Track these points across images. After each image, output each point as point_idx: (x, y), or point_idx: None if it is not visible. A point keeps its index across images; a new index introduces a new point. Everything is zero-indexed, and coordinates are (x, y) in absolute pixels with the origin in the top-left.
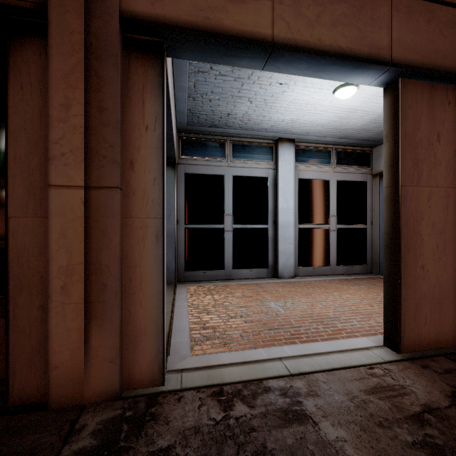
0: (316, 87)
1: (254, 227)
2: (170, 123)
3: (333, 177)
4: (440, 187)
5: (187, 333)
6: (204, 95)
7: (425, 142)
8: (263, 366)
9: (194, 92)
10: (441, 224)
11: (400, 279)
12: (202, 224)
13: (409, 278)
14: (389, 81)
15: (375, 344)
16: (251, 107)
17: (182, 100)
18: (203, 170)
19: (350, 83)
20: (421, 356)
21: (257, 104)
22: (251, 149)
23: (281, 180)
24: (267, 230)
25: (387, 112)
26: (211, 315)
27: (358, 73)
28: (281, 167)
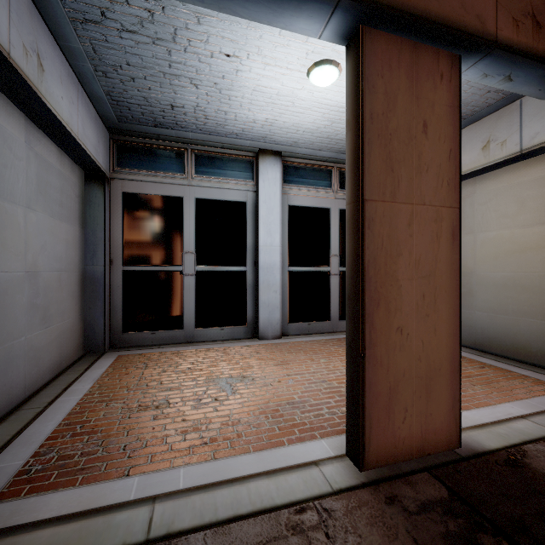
0: (283, 67)
1: (227, 270)
2: (40, 101)
3: (334, 205)
4: (428, 205)
5: (35, 447)
6: (118, 68)
7: (405, 132)
8: (108, 522)
9: (100, 62)
10: (429, 263)
11: (364, 351)
12: (150, 265)
13: (378, 348)
14: (349, 32)
15: (333, 453)
16: (201, 95)
17: (89, 76)
18: (151, 189)
19: (326, 61)
20: (394, 475)
21: (207, 90)
22: (222, 163)
23: (262, 206)
24: (245, 274)
25: (349, 83)
26: (110, 406)
27: (291, 7)
28: (263, 189)
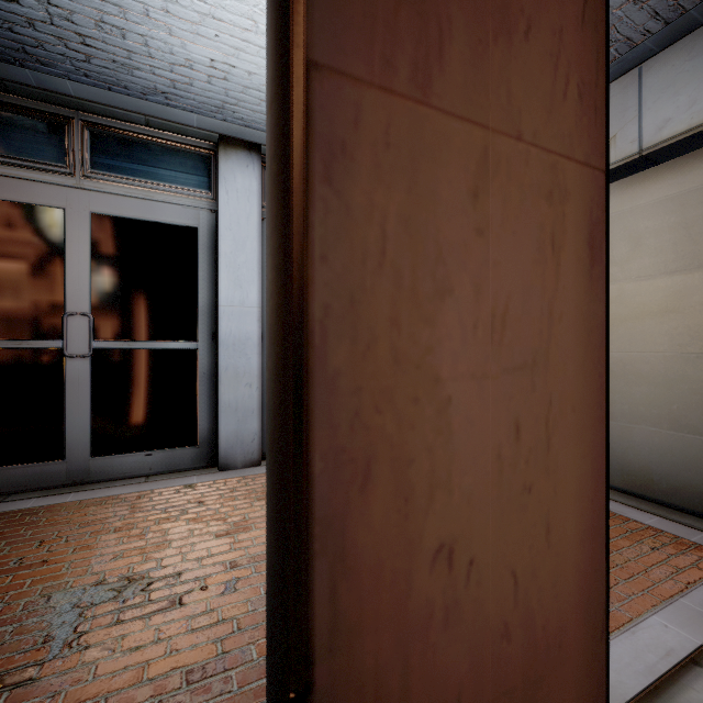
0: None
1: (159, 348)
2: None
3: None
4: (530, 144)
5: None
6: None
7: None
8: None
9: None
10: (533, 324)
11: (308, 672)
12: None
13: (367, 642)
14: None
15: None
16: None
17: None
18: None
19: None
20: None
21: None
22: (148, 153)
23: (225, 236)
24: (195, 355)
25: None
26: None
27: None
28: (227, 206)
